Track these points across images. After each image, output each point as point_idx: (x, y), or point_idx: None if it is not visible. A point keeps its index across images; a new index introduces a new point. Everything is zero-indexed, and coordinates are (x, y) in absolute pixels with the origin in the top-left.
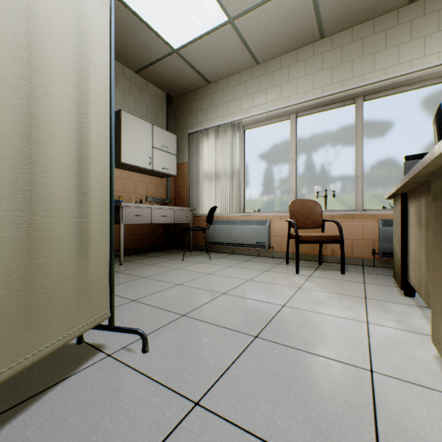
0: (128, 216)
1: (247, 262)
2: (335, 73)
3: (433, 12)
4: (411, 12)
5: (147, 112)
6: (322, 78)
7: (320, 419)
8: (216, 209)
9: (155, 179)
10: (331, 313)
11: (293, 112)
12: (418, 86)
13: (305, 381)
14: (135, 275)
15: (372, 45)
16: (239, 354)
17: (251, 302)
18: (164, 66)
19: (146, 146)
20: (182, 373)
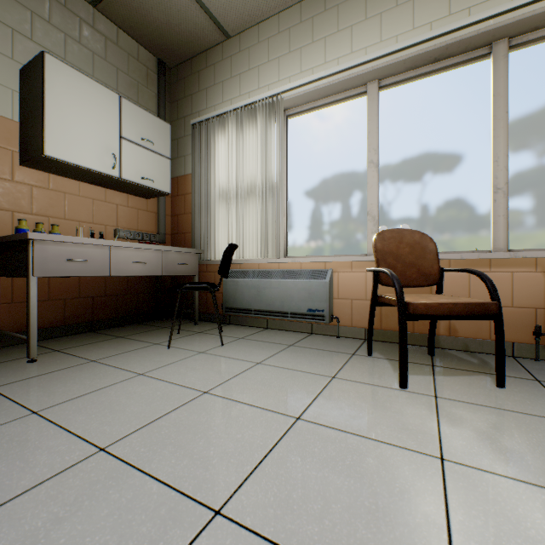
0: (49, 261)
1: (292, 349)
2: None
3: None
4: None
5: (118, 81)
6: (429, 7)
7: None
8: (239, 251)
9: (135, 201)
10: None
11: (374, 78)
12: None
13: None
14: (19, 405)
15: None
16: None
17: None
18: None
19: (105, 132)
20: None
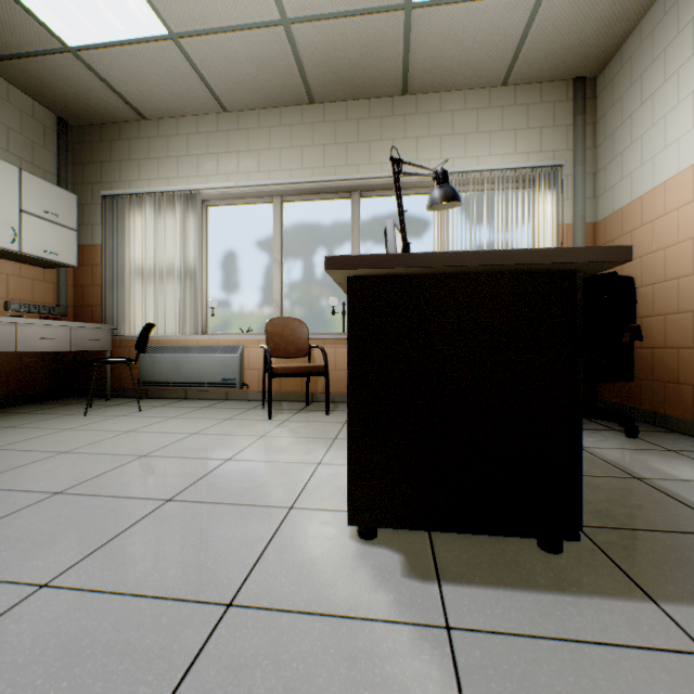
0: None
1: (205, 409)
2: (328, 154)
3: (424, 113)
4: (405, 105)
5: (9, 141)
6: (312, 156)
7: (207, 560)
8: (157, 328)
9: (30, 270)
10: (285, 459)
11: (278, 195)
12: (414, 193)
13: (210, 532)
14: None
15: (368, 132)
16: (134, 523)
17: (184, 461)
18: (47, 68)
19: (4, 206)
20: (31, 561)
